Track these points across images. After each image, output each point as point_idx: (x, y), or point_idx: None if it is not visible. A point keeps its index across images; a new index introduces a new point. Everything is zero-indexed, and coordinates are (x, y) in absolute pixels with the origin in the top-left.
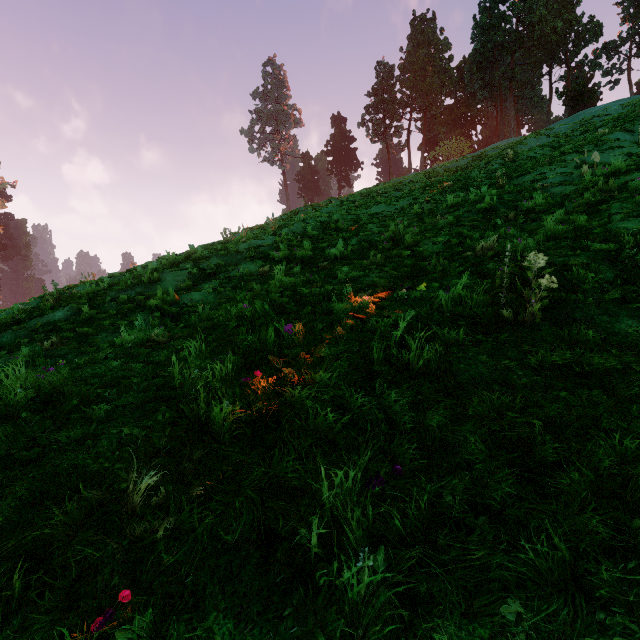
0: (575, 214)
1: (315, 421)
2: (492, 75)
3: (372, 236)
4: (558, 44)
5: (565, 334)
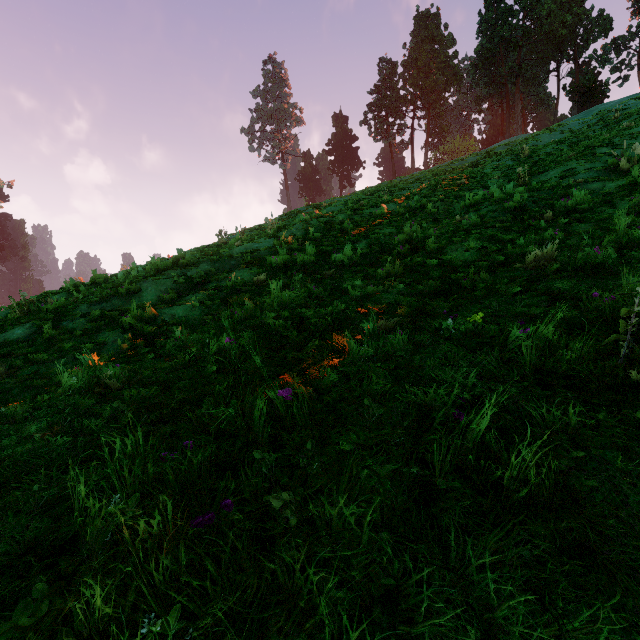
0: None
1: None
2: (498, 71)
3: (383, 239)
4: (566, 39)
5: None
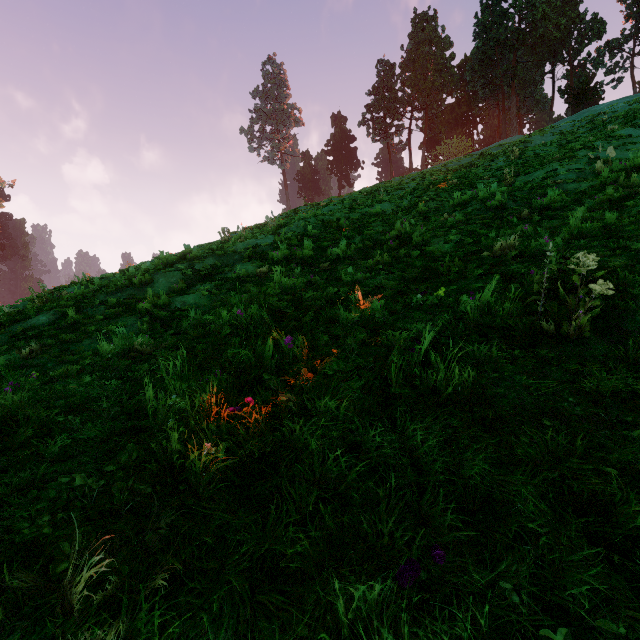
0: (599, 211)
1: (321, 469)
2: (494, 73)
3: (376, 235)
4: (561, 42)
5: (621, 350)
